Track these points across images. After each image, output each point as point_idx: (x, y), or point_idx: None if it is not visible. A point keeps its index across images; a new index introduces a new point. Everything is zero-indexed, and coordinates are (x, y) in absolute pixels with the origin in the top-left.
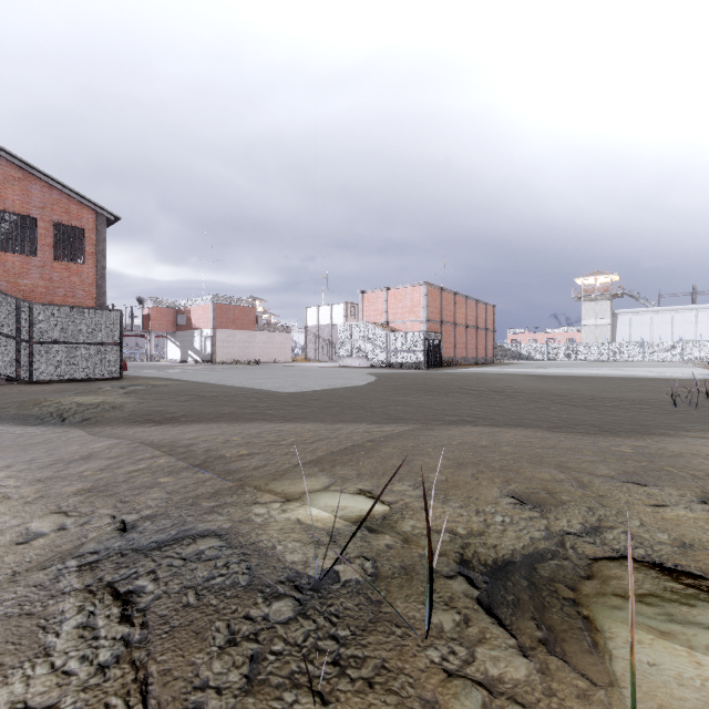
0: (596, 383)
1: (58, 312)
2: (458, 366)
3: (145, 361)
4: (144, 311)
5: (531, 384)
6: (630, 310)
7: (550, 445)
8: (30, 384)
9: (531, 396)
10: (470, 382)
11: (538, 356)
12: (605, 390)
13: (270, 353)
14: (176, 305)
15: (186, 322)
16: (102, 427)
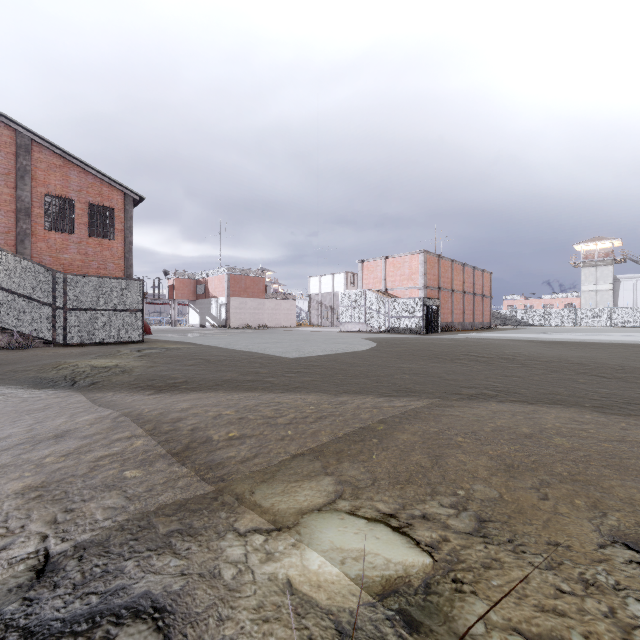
0: (614, 351)
1: (87, 282)
2: (455, 331)
3: (170, 326)
4: (169, 282)
5: (541, 351)
6: (634, 275)
7: (616, 437)
8: (62, 347)
9: (547, 364)
10: (474, 348)
11: (535, 321)
12: (629, 358)
13: (278, 319)
14: (196, 276)
15: (204, 292)
16: (105, 392)
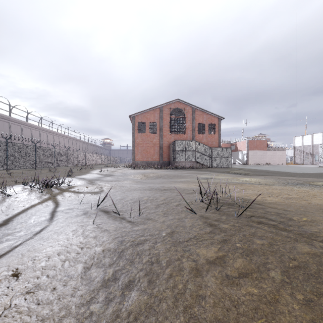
0: None
1: (217, 149)
2: None
3: None
4: None
5: None
6: None
7: None
8: (213, 168)
9: None
10: None
11: None
12: None
13: (274, 160)
14: (231, 142)
15: (235, 148)
16: (252, 176)
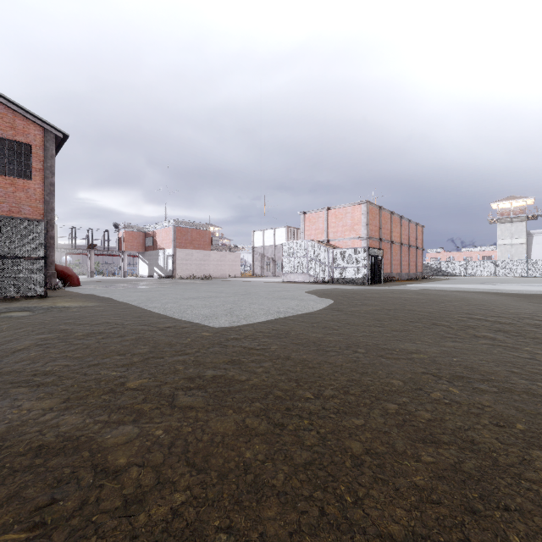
0: None
1: None
2: (395, 281)
3: (120, 276)
4: (119, 235)
5: None
6: None
7: None
8: None
9: None
10: (461, 306)
11: (458, 272)
12: None
13: (223, 270)
14: (145, 229)
15: (153, 244)
16: None
